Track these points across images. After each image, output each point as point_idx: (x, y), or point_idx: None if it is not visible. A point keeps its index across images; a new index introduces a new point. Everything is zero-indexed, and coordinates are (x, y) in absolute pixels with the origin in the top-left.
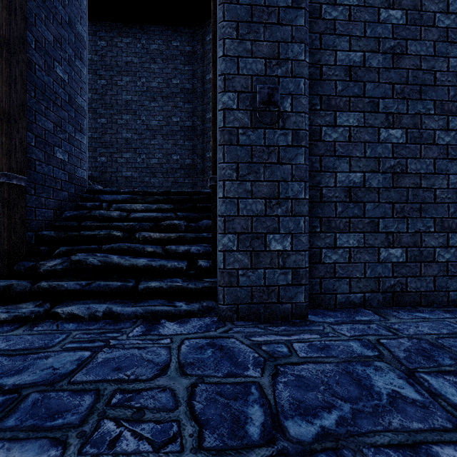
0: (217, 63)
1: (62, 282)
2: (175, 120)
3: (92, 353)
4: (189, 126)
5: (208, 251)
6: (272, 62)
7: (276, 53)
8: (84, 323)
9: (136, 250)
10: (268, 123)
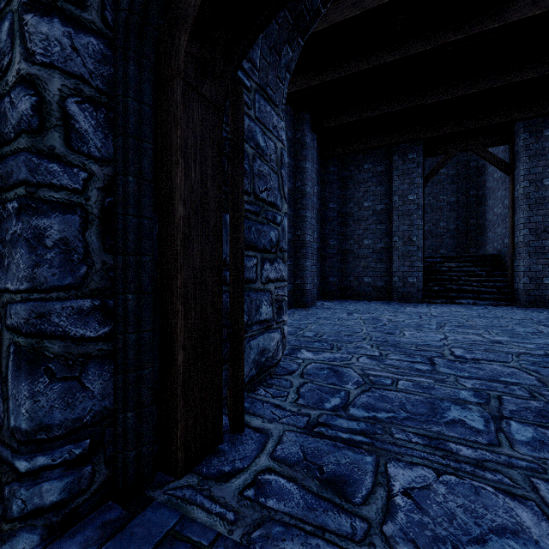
0: (516, 214)
1: (449, 293)
2: (442, 198)
3: (485, 307)
4: (453, 201)
5: (505, 286)
6: (545, 217)
7: (547, 213)
8: (466, 305)
9: (468, 284)
10: (543, 239)
